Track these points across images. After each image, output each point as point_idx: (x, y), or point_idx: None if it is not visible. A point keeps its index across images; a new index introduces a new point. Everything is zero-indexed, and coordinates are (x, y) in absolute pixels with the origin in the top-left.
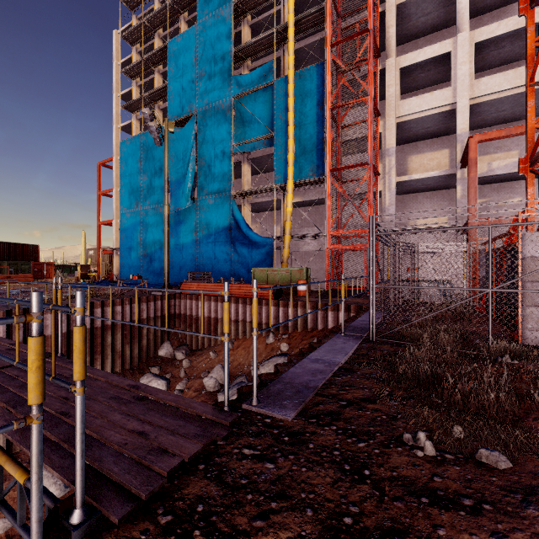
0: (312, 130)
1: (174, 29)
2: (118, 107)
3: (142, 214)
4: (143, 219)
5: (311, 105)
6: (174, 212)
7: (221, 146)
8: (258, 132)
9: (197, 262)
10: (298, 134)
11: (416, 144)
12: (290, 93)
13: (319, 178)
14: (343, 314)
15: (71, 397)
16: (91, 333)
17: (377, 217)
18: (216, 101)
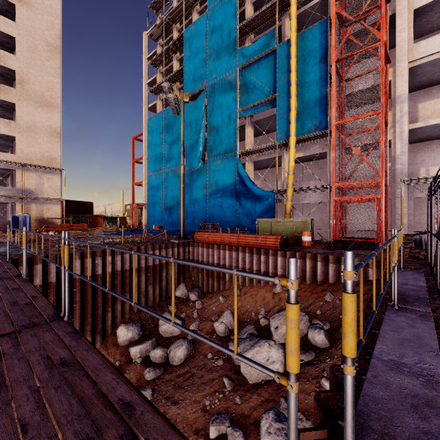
0: (315, 87)
1: (189, 21)
2: (146, 92)
3: (164, 175)
4: (164, 179)
5: (313, 63)
6: (188, 172)
7: (227, 113)
8: (261, 96)
9: (207, 214)
10: (300, 92)
11: (429, 90)
12: (293, 55)
13: (322, 132)
14: (396, 281)
15: (31, 427)
16: (121, 274)
17: (387, 167)
18: (223, 74)
